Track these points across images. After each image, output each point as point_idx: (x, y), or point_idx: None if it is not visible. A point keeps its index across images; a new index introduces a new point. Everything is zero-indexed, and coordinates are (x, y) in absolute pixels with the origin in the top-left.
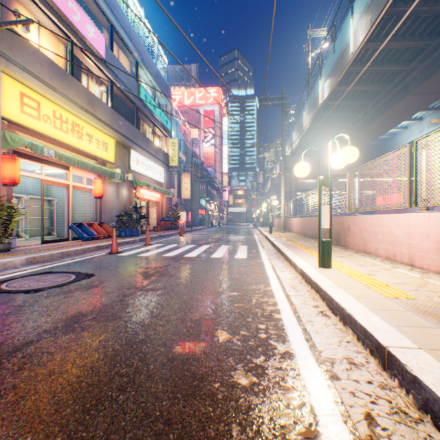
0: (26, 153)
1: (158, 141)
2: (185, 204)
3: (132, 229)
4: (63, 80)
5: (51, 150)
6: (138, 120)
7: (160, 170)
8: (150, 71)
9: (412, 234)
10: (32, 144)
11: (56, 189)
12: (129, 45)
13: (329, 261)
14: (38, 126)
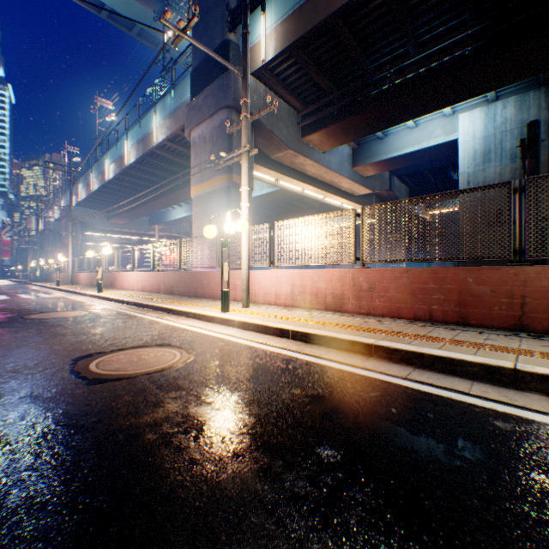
0: None
1: None
2: None
3: None
4: None
5: None
6: None
7: None
8: None
9: (134, 279)
10: None
11: None
12: None
13: (103, 290)
14: None
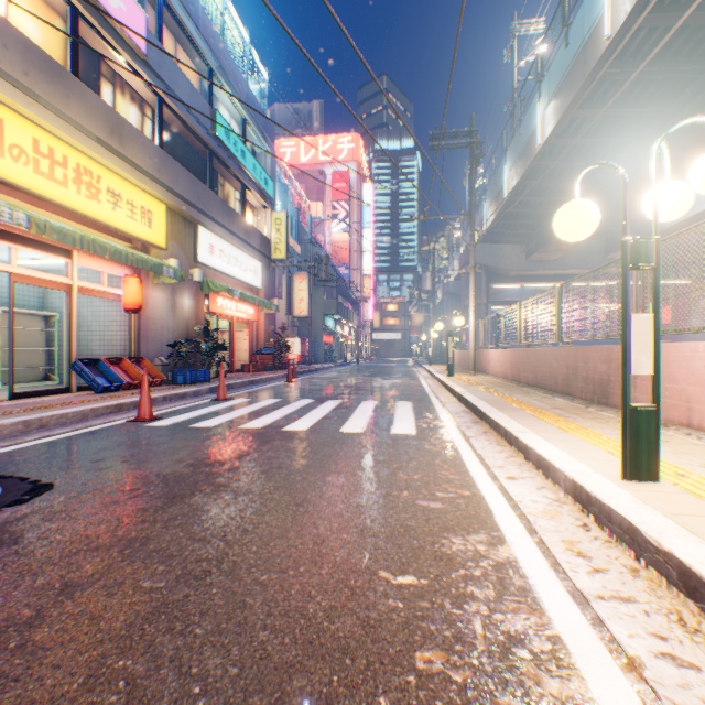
0: None
1: (251, 215)
2: (300, 326)
3: (197, 370)
4: (55, 81)
5: (17, 212)
6: (213, 175)
7: (254, 266)
8: (235, 90)
9: None
10: None
11: (59, 296)
12: (195, 36)
13: (653, 463)
14: None
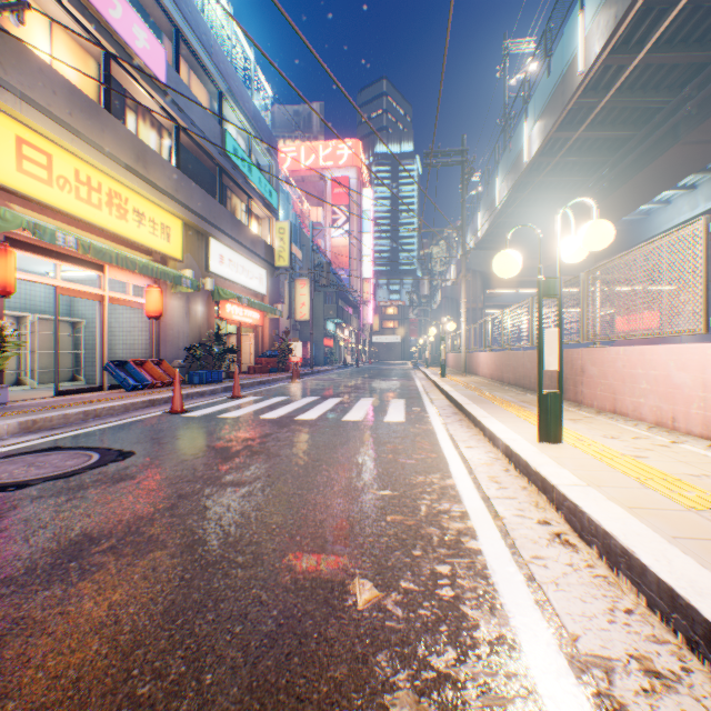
0: (27, 242)
1: (256, 225)
2: (301, 330)
3: (211, 372)
4: (93, 118)
5: (69, 237)
6: (222, 190)
7: (259, 274)
8: (242, 109)
9: (710, 380)
10: (35, 225)
11: (85, 304)
12: (207, 63)
13: (558, 431)
14: (49, 195)
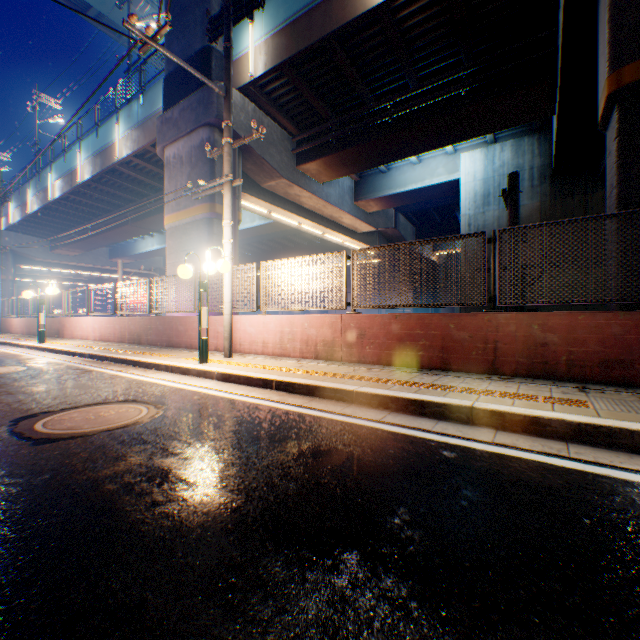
0: None
1: None
2: None
3: None
4: None
5: None
6: None
7: None
8: None
9: (89, 326)
10: None
11: None
12: None
13: (46, 340)
14: None
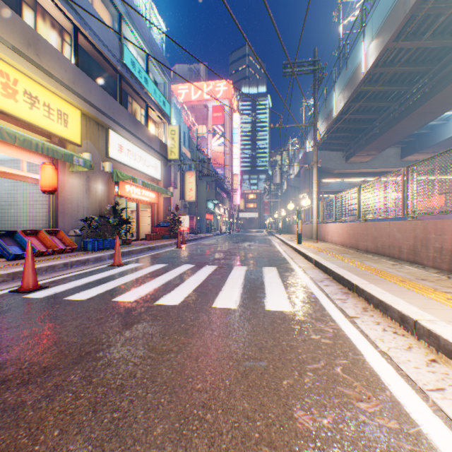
0: None
1: (153, 127)
2: (190, 208)
3: (103, 240)
4: None
5: None
6: (121, 93)
7: (155, 163)
8: (139, 33)
9: None
10: None
11: None
12: None
13: None
14: None
